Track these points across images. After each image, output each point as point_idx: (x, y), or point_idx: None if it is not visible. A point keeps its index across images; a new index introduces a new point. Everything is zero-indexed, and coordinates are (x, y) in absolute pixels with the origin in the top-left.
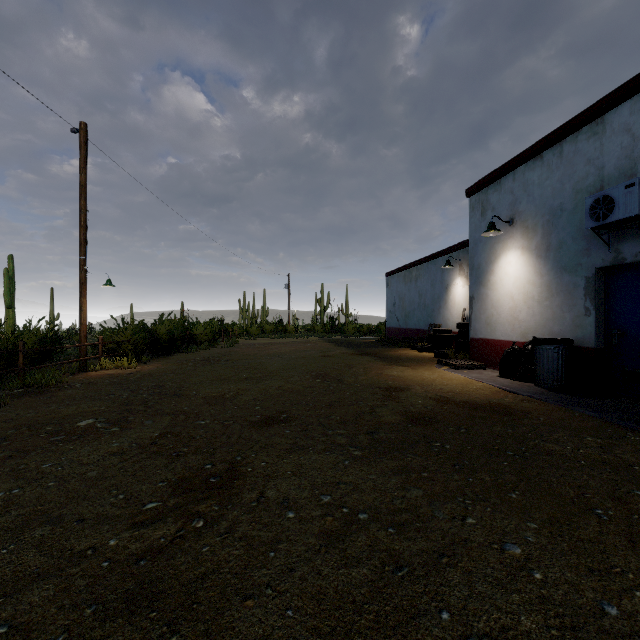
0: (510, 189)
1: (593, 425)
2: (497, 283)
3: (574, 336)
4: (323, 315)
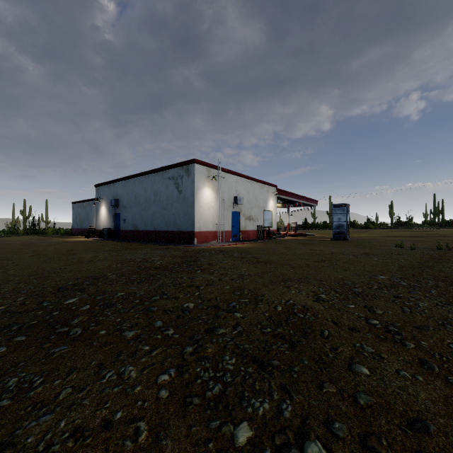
0: (103, 190)
1: (101, 241)
2: (101, 214)
3: (112, 227)
4: (25, 222)
